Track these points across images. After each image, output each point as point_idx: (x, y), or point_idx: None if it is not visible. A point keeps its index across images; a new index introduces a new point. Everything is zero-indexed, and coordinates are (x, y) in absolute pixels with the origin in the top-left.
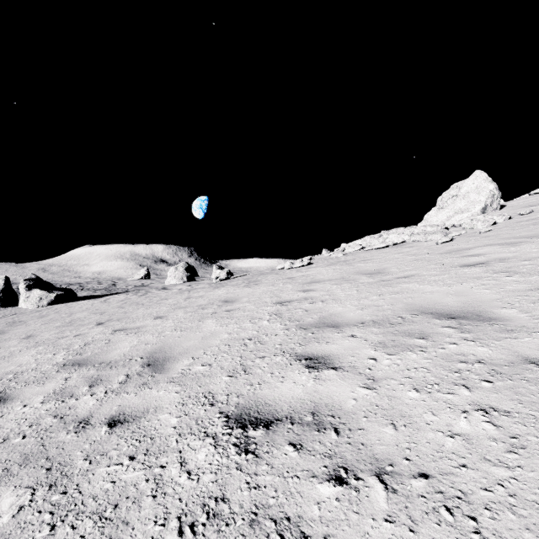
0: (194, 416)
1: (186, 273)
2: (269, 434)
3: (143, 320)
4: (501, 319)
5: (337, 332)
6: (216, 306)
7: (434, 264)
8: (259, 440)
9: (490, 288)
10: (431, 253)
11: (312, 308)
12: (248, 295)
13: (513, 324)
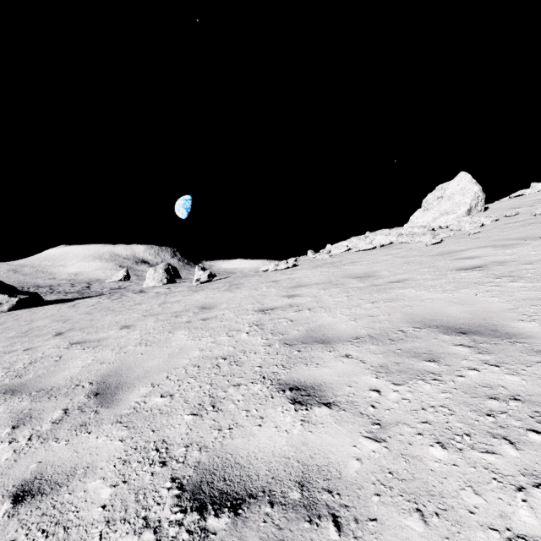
0: (136, 485)
1: (166, 275)
2: (238, 527)
3: (108, 330)
4: (523, 336)
5: (328, 350)
6: (191, 314)
7: (427, 267)
8: (222, 537)
9: (497, 295)
10: (422, 255)
11: (297, 318)
12: (227, 300)
13: (539, 343)
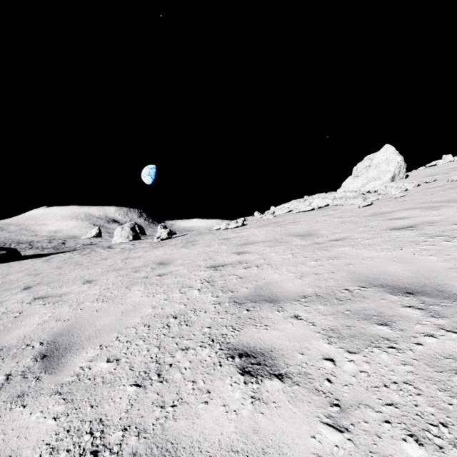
0: None
1: (132, 232)
2: None
3: (71, 285)
4: None
5: (276, 309)
6: (149, 269)
7: (362, 226)
8: None
9: (435, 254)
10: (356, 215)
11: (246, 275)
12: (183, 256)
13: None
